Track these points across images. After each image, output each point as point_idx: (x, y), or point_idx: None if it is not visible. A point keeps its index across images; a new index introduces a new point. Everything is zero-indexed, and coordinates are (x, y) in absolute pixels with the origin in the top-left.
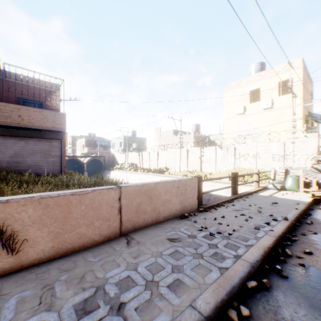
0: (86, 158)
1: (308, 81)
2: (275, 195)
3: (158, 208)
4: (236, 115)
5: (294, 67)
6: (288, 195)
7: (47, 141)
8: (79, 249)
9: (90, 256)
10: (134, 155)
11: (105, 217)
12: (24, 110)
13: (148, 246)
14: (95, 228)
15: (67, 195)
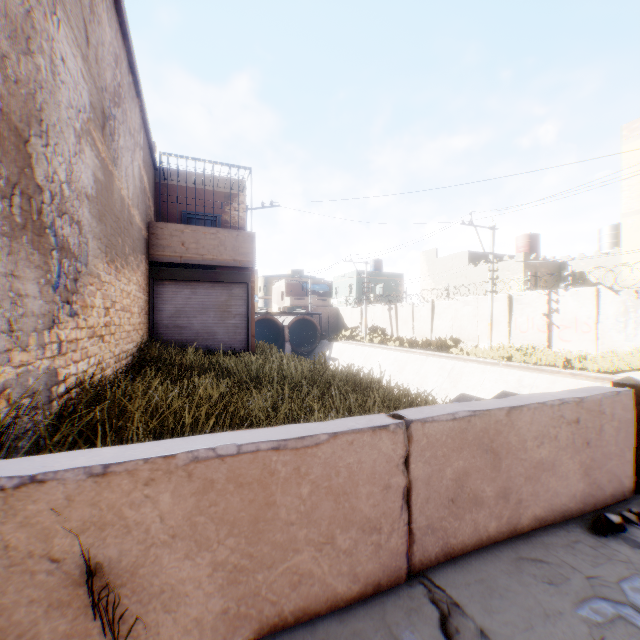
0: (287, 316)
1: None
2: None
3: (515, 490)
4: None
5: None
6: None
7: (225, 287)
8: (294, 619)
9: None
10: (378, 310)
11: (366, 519)
12: (188, 232)
13: None
14: (337, 555)
15: (261, 452)
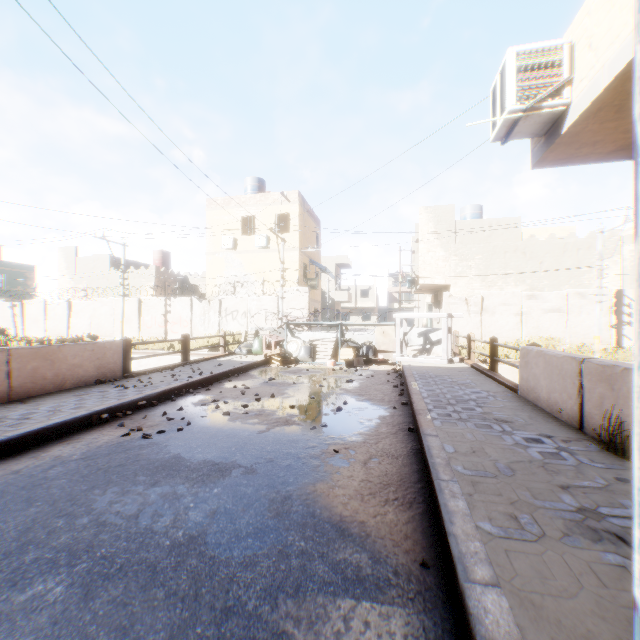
0: None
1: (312, 220)
2: (233, 359)
3: (64, 374)
4: (224, 250)
5: (292, 201)
6: (247, 358)
7: None
8: None
9: None
10: None
11: None
12: None
13: (51, 401)
14: None
15: None
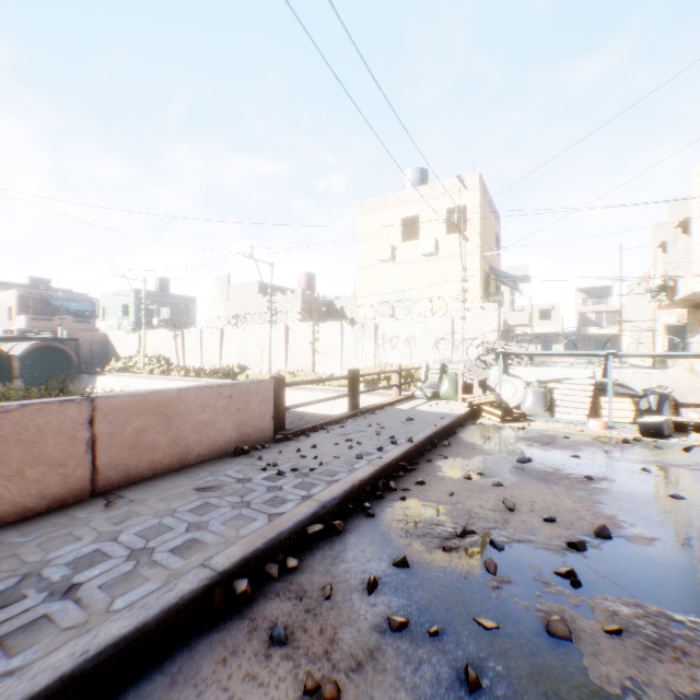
0: (20, 343)
1: (492, 214)
2: (420, 408)
3: (185, 439)
4: (379, 262)
5: (470, 188)
6: (439, 407)
7: None
8: None
9: (15, 535)
10: (162, 336)
11: (56, 459)
12: None
13: (151, 503)
14: (28, 484)
15: None
